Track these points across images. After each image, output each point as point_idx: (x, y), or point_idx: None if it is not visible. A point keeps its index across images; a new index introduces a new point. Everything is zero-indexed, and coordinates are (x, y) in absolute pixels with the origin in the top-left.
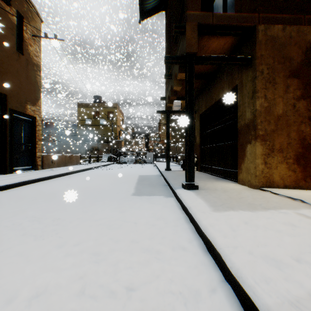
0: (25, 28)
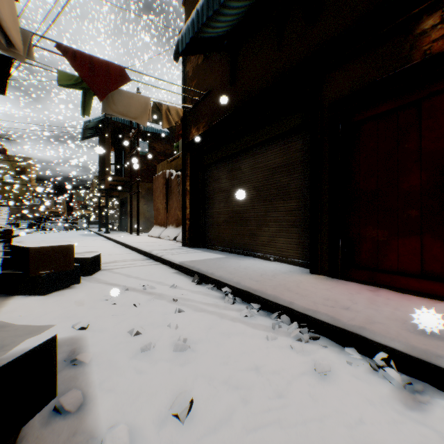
0: None
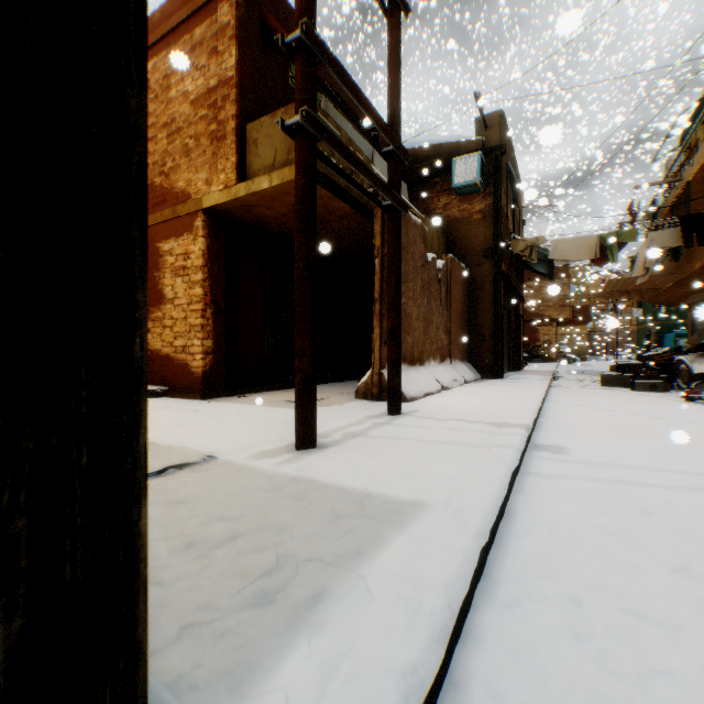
0: None
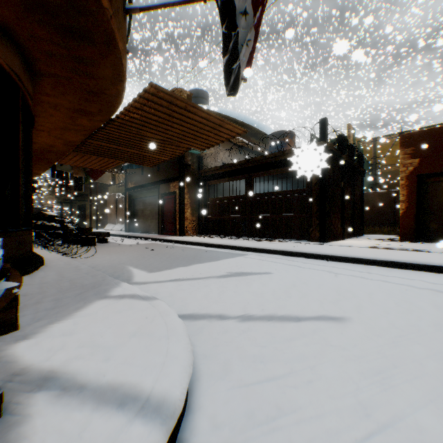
0: None
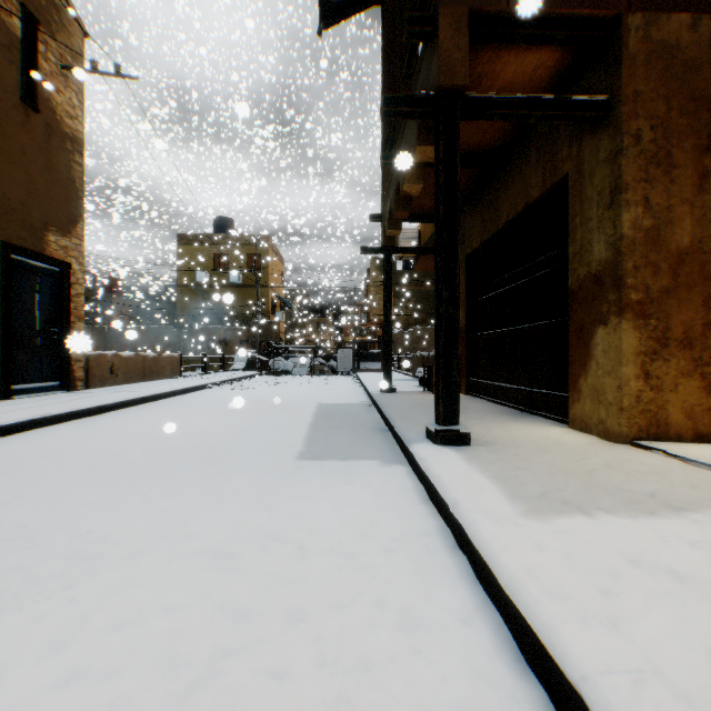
0: (42, 48)
